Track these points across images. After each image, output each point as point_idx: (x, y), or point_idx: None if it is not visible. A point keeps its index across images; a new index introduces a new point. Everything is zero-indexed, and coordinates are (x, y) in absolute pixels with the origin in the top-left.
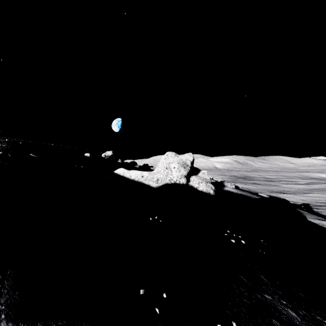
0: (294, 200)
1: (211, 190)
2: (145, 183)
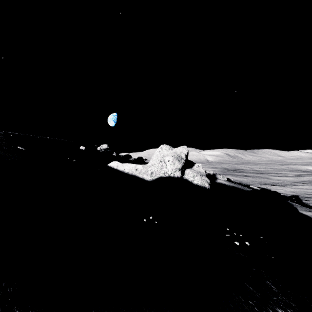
0: (284, 192)
1: (206, 184)
2: (139, 176)
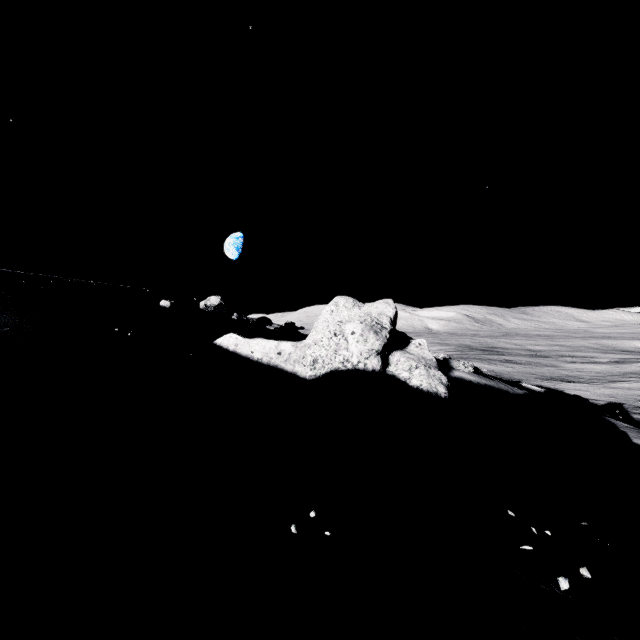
0: (591, 396)
1: (439, 387)
2: (285, 368)
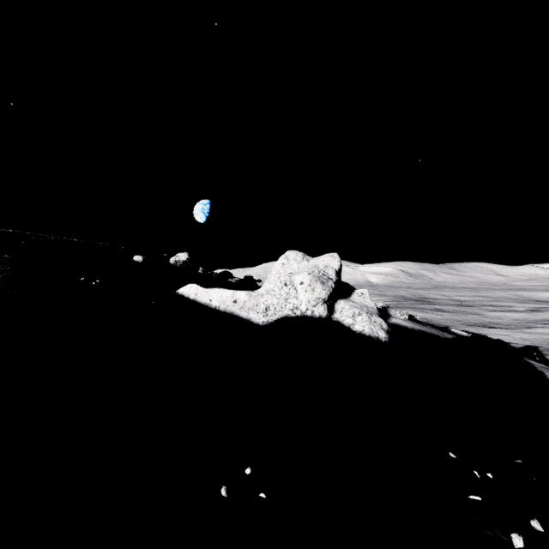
0: (510, 340)
1: (380, 332)
2: (241, 315)
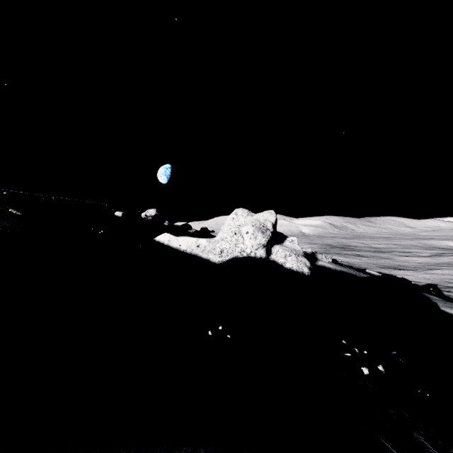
0: (415, 279)
1: (304, 268)
2: (202, 256)
